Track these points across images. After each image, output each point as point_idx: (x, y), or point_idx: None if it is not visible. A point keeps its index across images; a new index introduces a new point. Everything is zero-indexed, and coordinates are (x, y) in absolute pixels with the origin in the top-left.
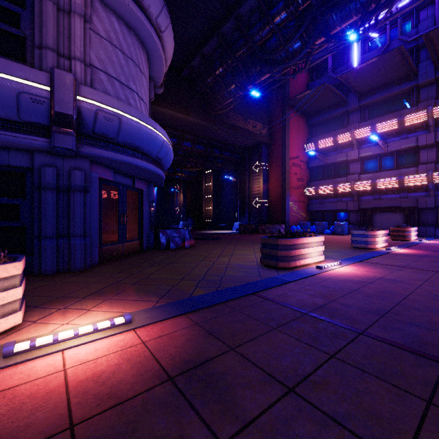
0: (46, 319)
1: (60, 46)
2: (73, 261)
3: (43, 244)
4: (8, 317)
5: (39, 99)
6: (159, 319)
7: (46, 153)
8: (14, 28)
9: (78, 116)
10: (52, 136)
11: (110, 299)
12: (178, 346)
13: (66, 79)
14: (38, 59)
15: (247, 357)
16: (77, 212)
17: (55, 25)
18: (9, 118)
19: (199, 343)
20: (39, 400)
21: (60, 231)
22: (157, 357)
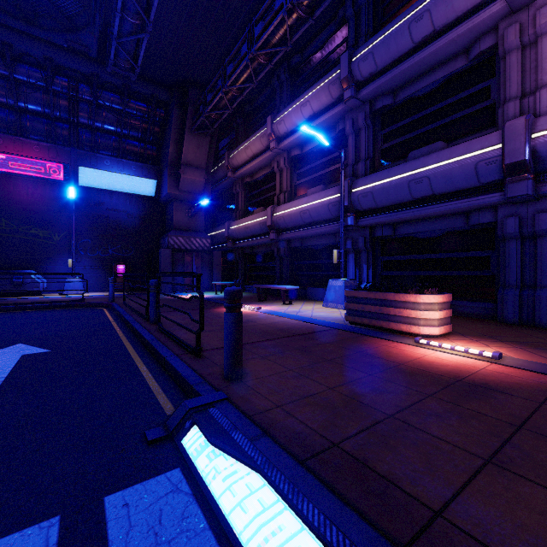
0: (455, 340)
1: (526, 85)
2: (537, 315)
3: (505, 293)
4: (429, 328)
5: (492, 160)
6: (525, 368)
7: (508, 205)
8: (485, 101)
9: (533, 156)
10: (505, 188)
11: (520, 348)
12: (499, 380)
13: (516, 126)
14: (501, 117)
15: (540, 410)
16: (545, 260)
17: (518, 69)
18: (473, 186)
19: (520, 388)
20: (405, 356)
21: (525, 281)
22: (473, 374)
